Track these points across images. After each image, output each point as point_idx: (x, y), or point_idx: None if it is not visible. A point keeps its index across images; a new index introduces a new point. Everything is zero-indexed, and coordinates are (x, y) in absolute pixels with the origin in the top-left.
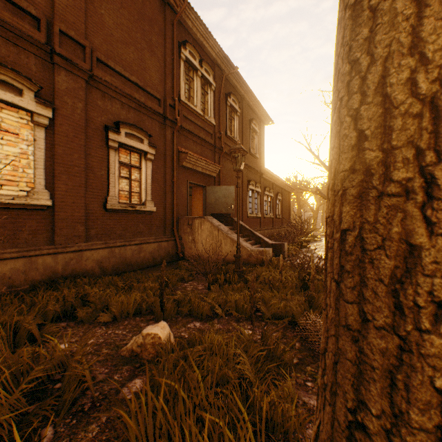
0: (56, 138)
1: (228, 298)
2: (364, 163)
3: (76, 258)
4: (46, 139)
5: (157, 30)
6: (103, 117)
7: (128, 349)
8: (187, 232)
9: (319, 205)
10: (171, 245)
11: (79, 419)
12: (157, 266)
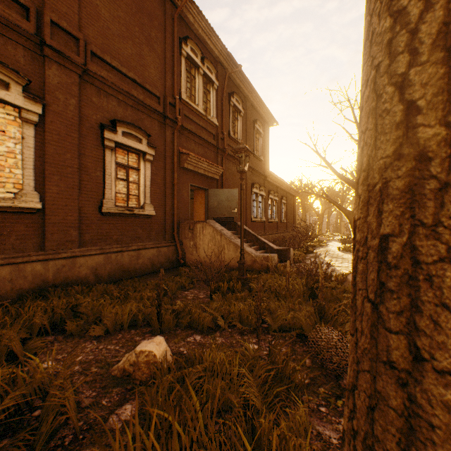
0: (46, 136)
1: (232, 308)
2: (416, 144)
3: (68, 265)
4: (36, 137)
5: (156, 24)
6: (98, 114)
7: (119, 368)
8: (188, 237)
9: (324, 209)
10: (171, 251)
11: None
12: (157, 273)
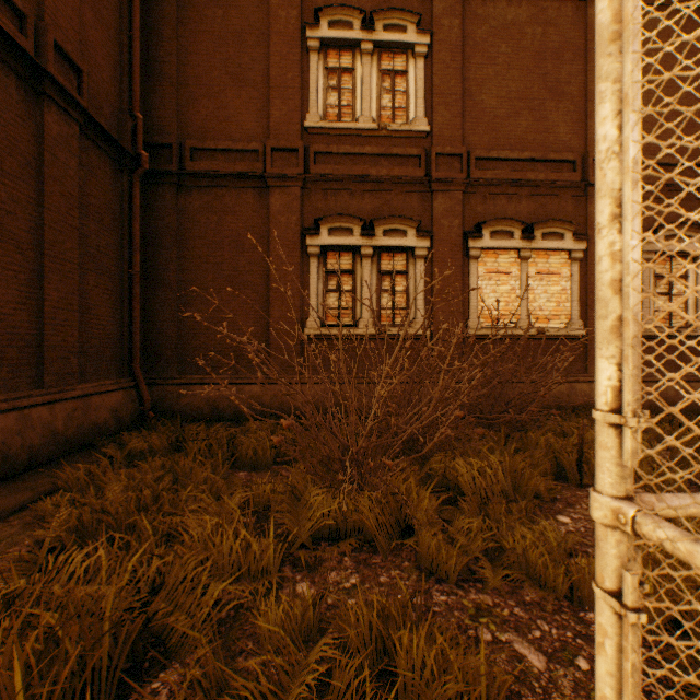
0: (587, 268)
1: None
2: None
3: None
4: (578, 271)
5: None
6: None
7: None
8: None
9: None
10: None
11: (696, 486)
12: None
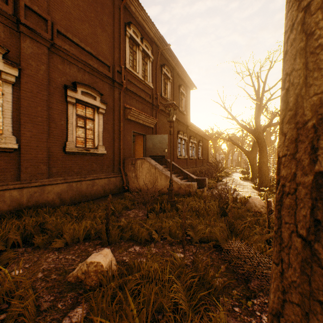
0: (22, 93)
1: (163, 224)
2: None
3: (39, 191)
4: (13, 93)
5: (107, 12)
6: (62, 78)
7: (73, 276)
8: (131, 170)
9: (229, 150)
10: (118, 180)
11: None
12: (107, 197)
